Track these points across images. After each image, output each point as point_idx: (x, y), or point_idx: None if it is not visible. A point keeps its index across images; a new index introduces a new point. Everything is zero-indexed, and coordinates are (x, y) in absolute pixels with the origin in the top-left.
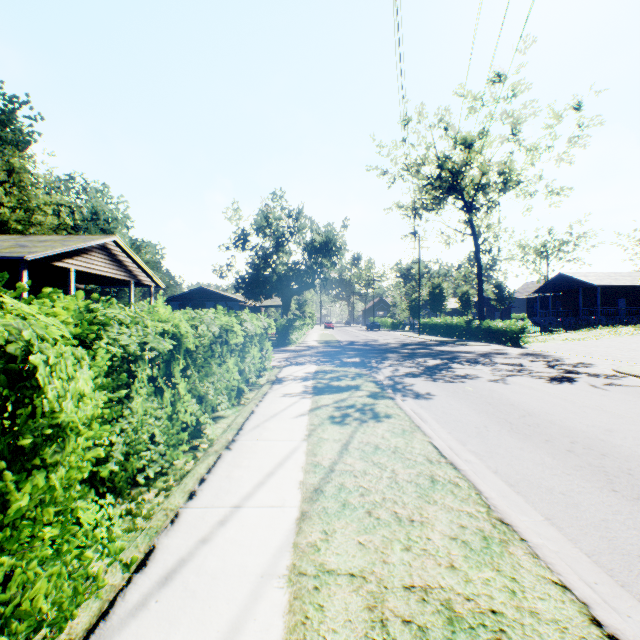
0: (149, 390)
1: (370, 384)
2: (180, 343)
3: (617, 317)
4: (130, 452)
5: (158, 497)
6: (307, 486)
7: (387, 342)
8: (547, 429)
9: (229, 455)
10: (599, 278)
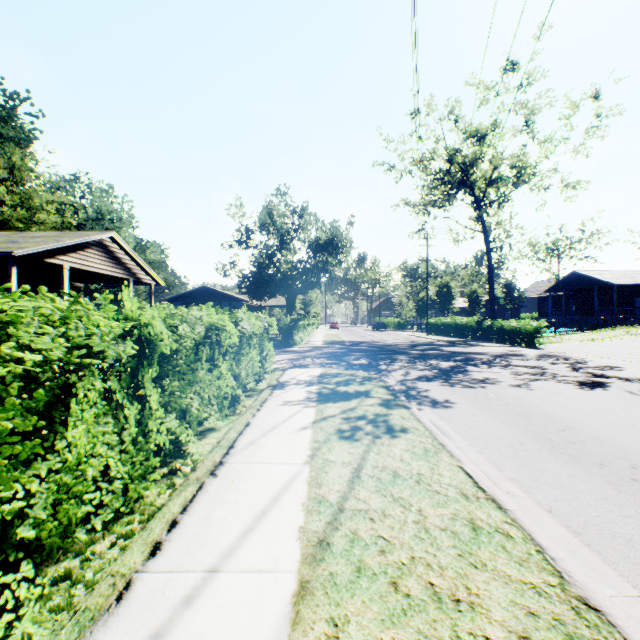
0: (100, 409)
1: (381, 390)
2: (153, 346)
3: (635, 317)
4: (61, 499)
5: (113, 548)
6: (309, 536)
7: (395, 342)
8: (597, 448)
9: (213, 484)
10: (615, 276)
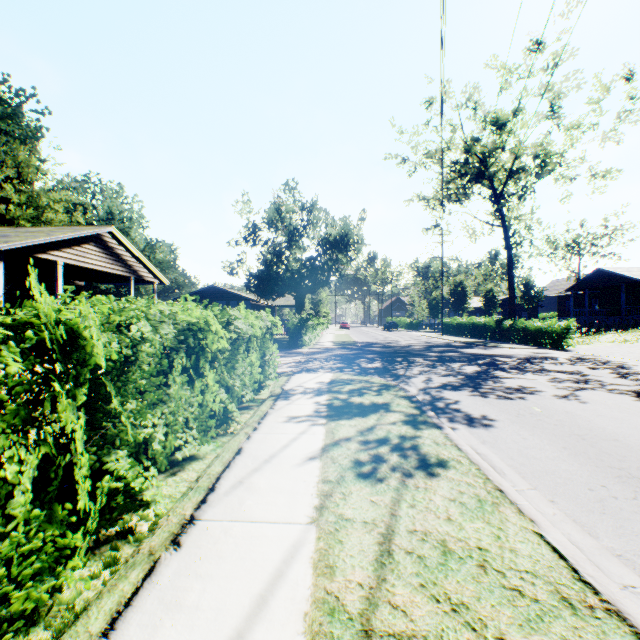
0: None
1: (402, 401)
2: (81, 356)
3: None
4: None
5: None
6: None
7: (409, 343)
8: None
9: (170, 566)
10: None
